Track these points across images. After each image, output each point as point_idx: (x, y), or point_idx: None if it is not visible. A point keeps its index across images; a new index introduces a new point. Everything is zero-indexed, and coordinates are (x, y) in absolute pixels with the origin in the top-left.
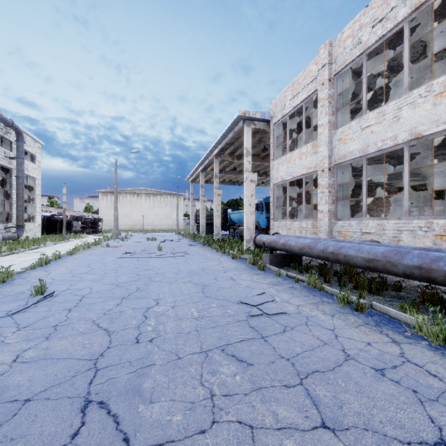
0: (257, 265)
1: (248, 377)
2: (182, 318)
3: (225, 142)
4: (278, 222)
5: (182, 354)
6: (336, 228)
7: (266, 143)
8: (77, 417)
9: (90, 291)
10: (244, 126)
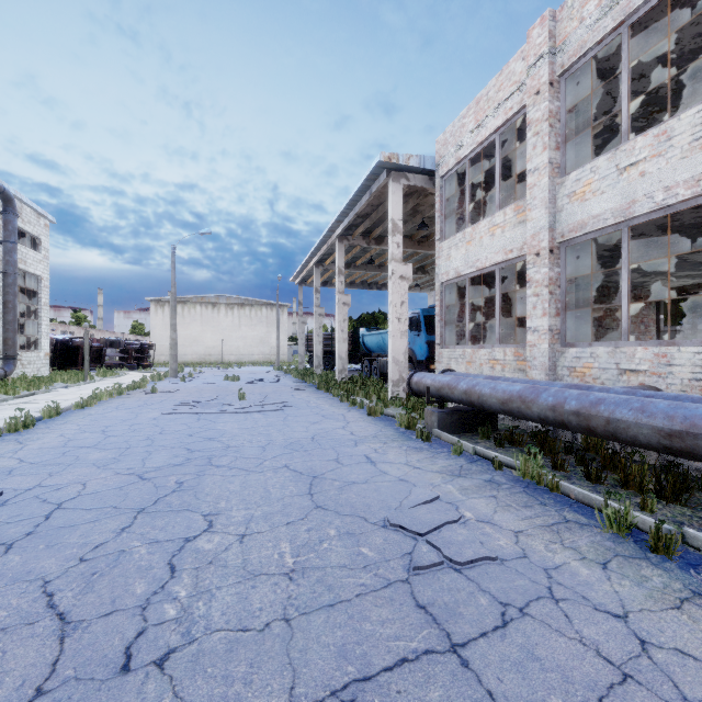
0: (416, 431)
1: None
2: (257, 573)
3: (355, 212)
4: (449, 350)
5: None
6: (565, 362)
7: (426, 214)
8: None
9: (80, 492)
10: (390, 181)
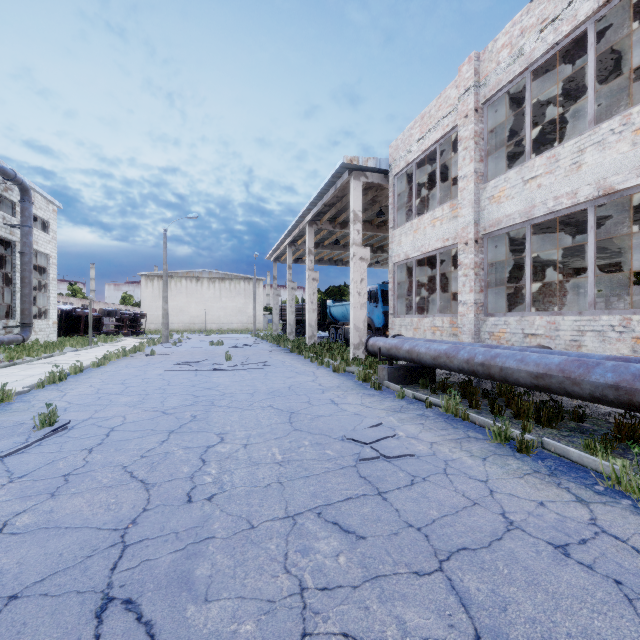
0: (370, 382)
1: (358, 558)
2: (259, 462)
3: (323, 203)
4: (400, 319)
5: (256, 520)
6: (487, 328)
7: (383, 204)
8: (89, 626)
9: (123, 421)
10: (351, 179)
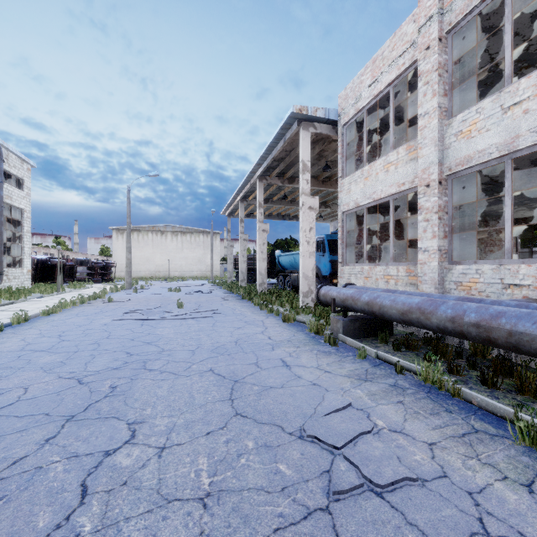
0: (324, 336)
1: None
2: (171, 498)
3: (272, 156)
4: (349, 267)
5: None
6: (452, 277)
7: (329, 158)
8: None
9: (19, 397)
10: (300, 130)
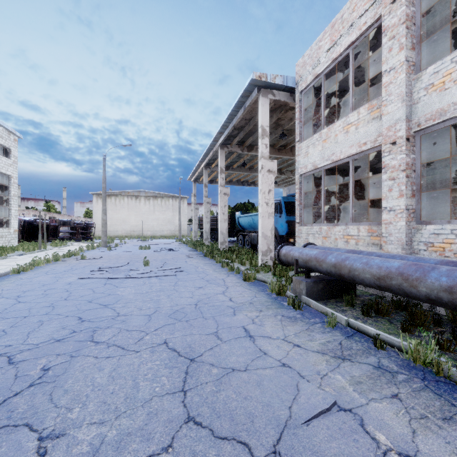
0: (287, 299)
1: None
2: None
3: (233, 124)
4: (307, 227)
5: None
6: (422, 238)
7: (285, 126)
8: None
9: None
10: (260, 96)
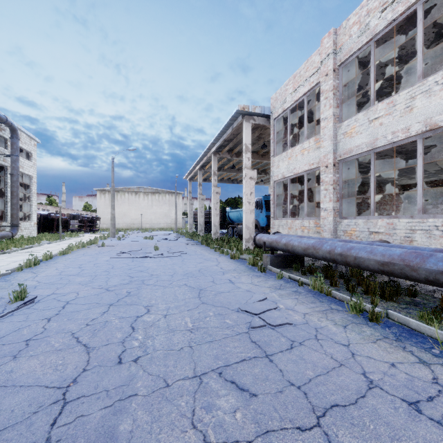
0: (257, 267)
1: (251, 414)
2: (175, 329)
3: (223, 138)
4: (278, 221)
5: (171, 379)
6: (341, 227)
7: (266, 139)
8: None
9: (76, 296)
10: (244, 121)
